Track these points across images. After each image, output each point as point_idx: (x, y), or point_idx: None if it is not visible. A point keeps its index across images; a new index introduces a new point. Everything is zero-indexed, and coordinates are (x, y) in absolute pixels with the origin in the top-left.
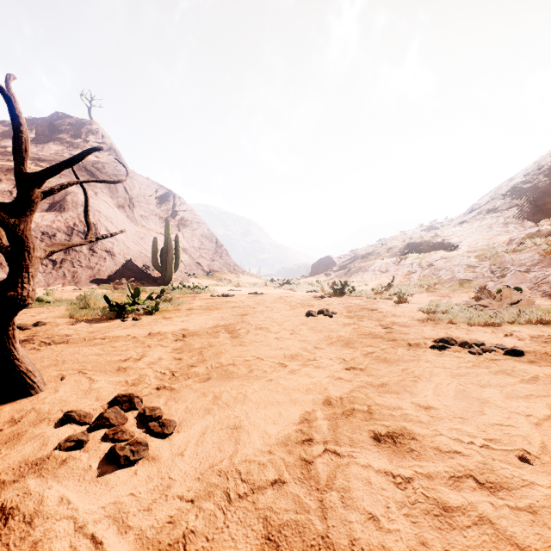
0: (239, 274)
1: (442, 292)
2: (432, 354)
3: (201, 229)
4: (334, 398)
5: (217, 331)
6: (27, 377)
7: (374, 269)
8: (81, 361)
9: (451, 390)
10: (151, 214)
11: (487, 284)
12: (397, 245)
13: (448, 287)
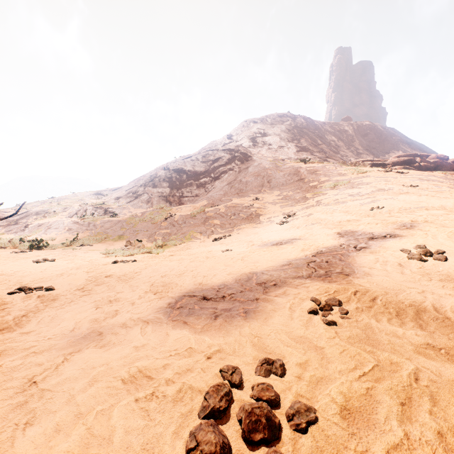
0: None
1: (110, 242)
2: (112, 265)
3: None
4: (90, 276)
5: None
6: None
7: (58, 227)
8: None
9: (119, 269)
10: None
11: (132, 237)
12: (72, 206)
13: (113, 240)
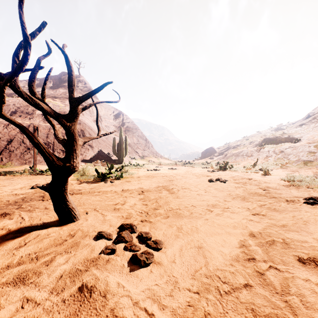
0: (159, 158)
1: (292, 168)
2: (307, 207)
3: (138, 132)
4: (255, 232)
5: (160, 189)
6: (73, 211)
7: (243, 155)
8: (92, 204)
9: None
10: (110, 125)
11: None
12: (256, 140)
13: (295, 166)
